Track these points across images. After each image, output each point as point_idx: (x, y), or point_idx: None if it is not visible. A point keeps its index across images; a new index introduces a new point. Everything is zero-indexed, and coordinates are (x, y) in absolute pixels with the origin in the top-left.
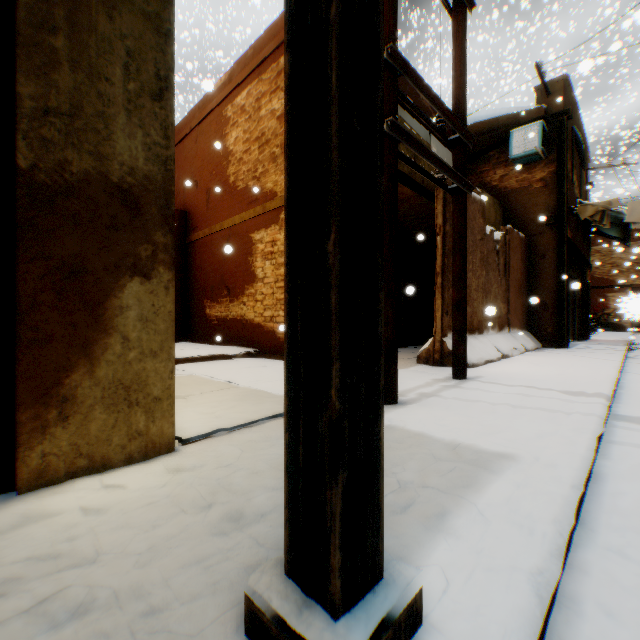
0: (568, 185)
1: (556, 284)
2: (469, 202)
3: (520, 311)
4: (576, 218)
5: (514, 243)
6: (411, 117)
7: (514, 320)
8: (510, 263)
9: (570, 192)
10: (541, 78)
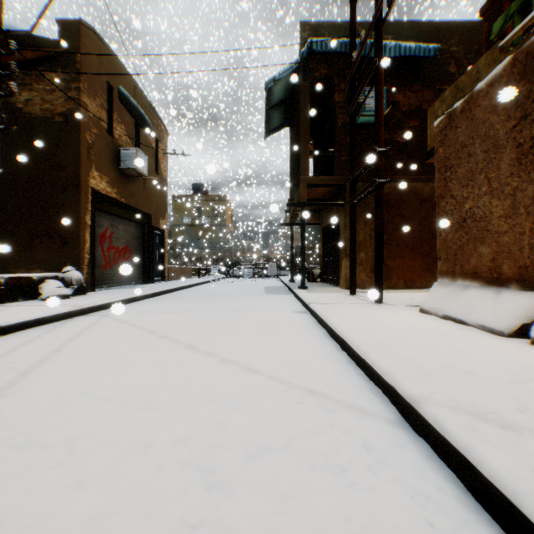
0: None
1: None
2: (476, 104)
3: None
4: None
5: None
6: None
7: None
8: None
9: None
10: None
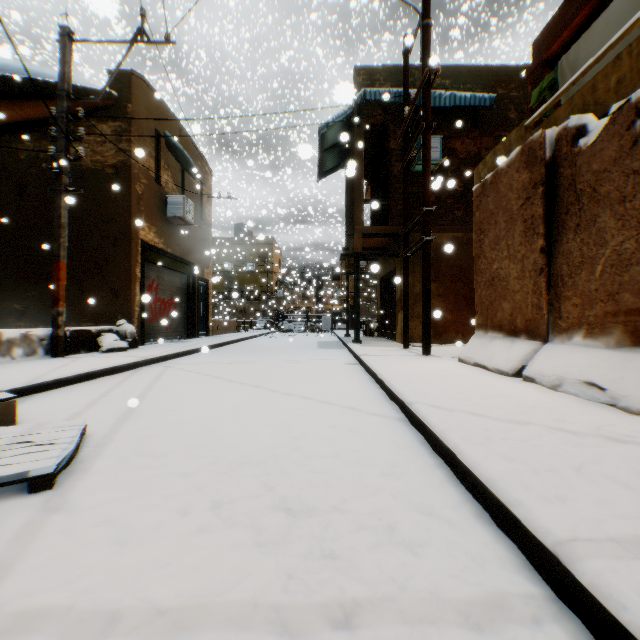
0: None
1: None
2: (500, 179)
3: None
4: None
5: None
6: (610, 6)
7: None
8: None
9: None
10: None
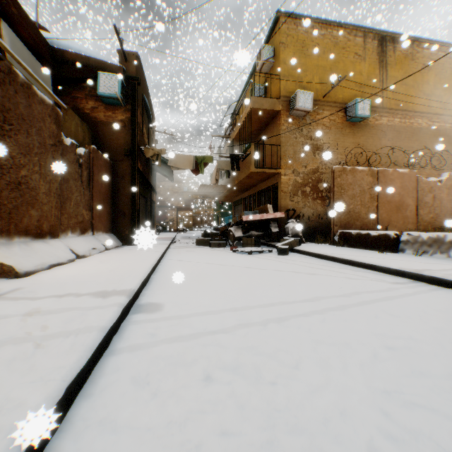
0: (141, 132)
1: (132, 199)
2: (35, 100)
3: (106, 218)
4: (147, 158)
5: (100, 162)
6: None
7: (100, 225)
8: (95, 177)
9: (142, 138)
10: (120, 42)
